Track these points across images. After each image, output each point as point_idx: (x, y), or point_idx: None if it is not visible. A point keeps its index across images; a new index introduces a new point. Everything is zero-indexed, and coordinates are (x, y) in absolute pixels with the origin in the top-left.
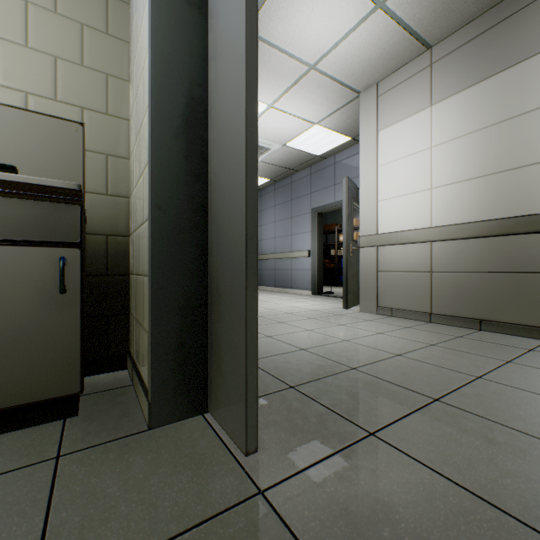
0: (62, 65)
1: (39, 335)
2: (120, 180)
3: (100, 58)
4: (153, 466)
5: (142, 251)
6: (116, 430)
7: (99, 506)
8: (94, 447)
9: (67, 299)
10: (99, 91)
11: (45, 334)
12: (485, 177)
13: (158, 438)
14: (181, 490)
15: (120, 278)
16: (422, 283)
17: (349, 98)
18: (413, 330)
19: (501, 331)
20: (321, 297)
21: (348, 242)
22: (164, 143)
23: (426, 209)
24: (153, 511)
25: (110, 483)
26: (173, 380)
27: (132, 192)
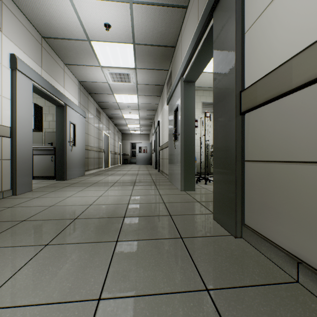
0: None
1: None
2: None
3: None
4: None
5: None
6: None
7: None
8: None
9: None
10: None
11: None
12: None
13: None
14: None
15: None
16: None
17: None
18: None
19: None
20: None
21: None
22: None
23: None
24: None
25: None
26: None
27: None
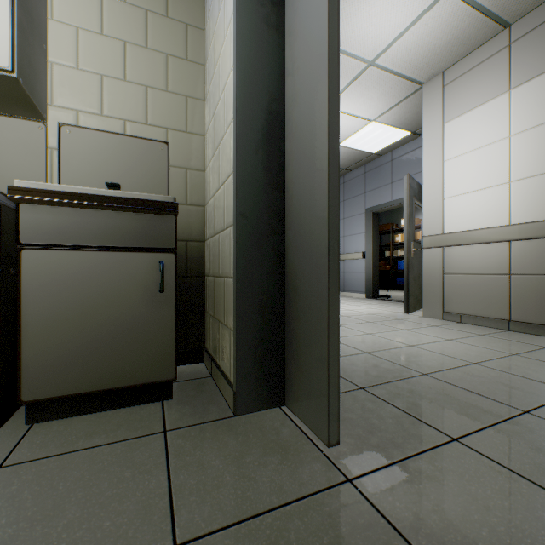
0: (151, 93)
1: (144, 327)
2: (197, 191)
3: (181, 83)
4: (246, 447)
5: (221, 255)
6: (206, 414)
7: (208, 474)
8: (191, 426)
9: (164, 298)
10: (180, 112)
11: (149, 327)
12: None
13: (244, 424)
14: (275, 470)
15: (197, 279)
16: (498, 287)
17: (410, 90)
18: (488, 338)
19: None
20: (376, 301)
21: (409, 243)
22: (247, 157)
23: (503, 205)
24: (254, 484)
25: (213, 457)
26: (254, 373)
27: (208, 201)
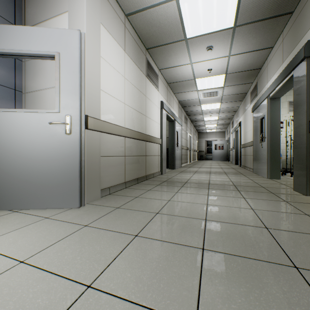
0: None
1: None
2: None
3: None
4: None
5: None
6: None
7: None
8: None
9: None
10: None
11: None
12: (137, 112)
13: None
14: None
15: None
16: (122, 164)
17: None
18: (156, 189)
19: (141, 181)
20: None
21: (84, 119)
22: None
23: (123, 115)
24: None
25: None
26: None
27: None
